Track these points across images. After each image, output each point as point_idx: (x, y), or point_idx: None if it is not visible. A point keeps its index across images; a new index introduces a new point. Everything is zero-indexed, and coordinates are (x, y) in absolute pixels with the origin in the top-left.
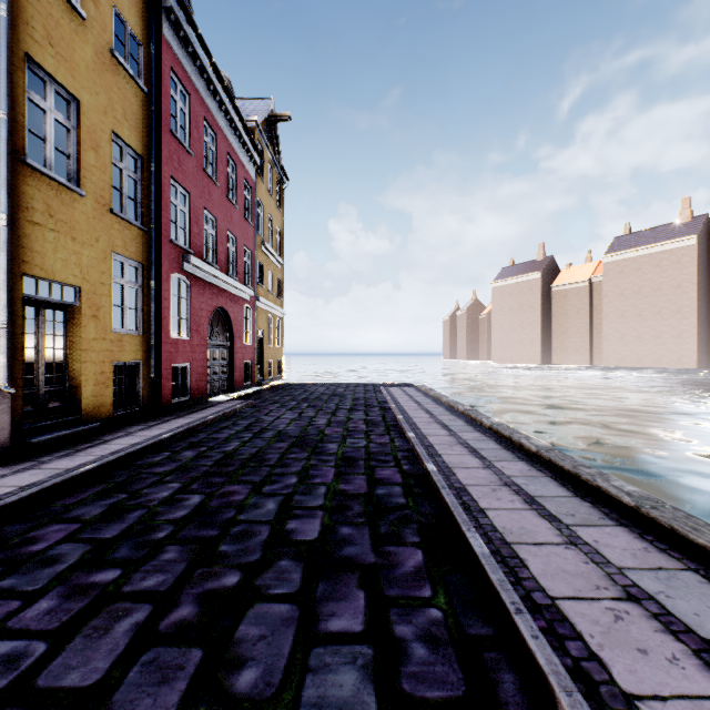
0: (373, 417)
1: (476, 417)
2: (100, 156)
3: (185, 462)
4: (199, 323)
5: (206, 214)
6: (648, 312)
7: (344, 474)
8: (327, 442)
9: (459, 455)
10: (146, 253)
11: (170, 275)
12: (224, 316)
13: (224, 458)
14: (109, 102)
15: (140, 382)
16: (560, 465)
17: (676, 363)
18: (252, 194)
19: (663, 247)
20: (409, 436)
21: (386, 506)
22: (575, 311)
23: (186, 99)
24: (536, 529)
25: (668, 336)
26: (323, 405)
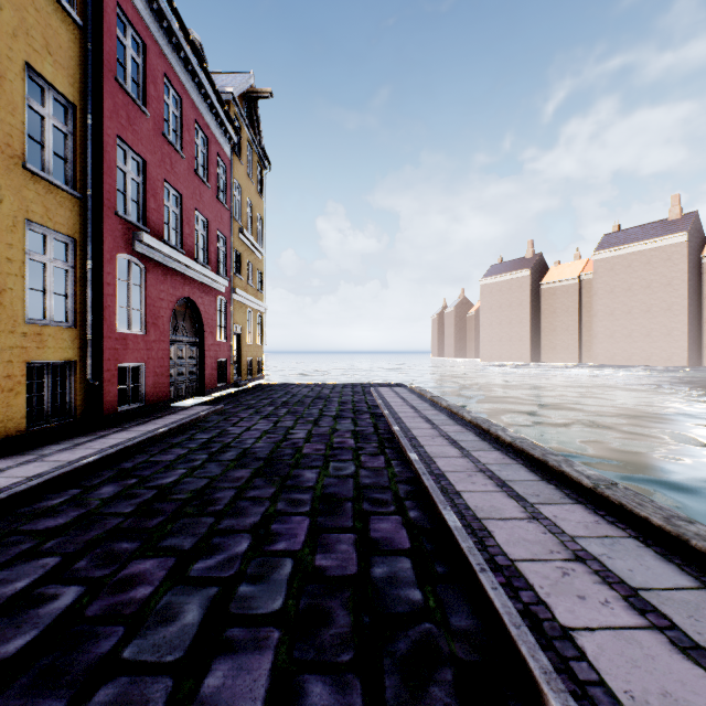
0: (363, 428)
1: (489, 429)
2: (5, 92)
3: (94, 507)
4: (157, 315)
5: (168, 188)
6: (638, 309)
7: (323, 530)
8: (304, 467)
9: (486, 492)
10: (81, 226)
11: (115, 255)
12: (192, 309)
13: (154, 499)
14: (20, 24)
15: (72, 386)
16: (643, 515)
17: (666, 361)
18: (227, 174)
19: (654, 245)
20: (412, 459)
21: (391, 611)
22: (564, 308)
23: (140, 47)
24: (697, 701)
25: (658, 334)
26: (304, 411)
